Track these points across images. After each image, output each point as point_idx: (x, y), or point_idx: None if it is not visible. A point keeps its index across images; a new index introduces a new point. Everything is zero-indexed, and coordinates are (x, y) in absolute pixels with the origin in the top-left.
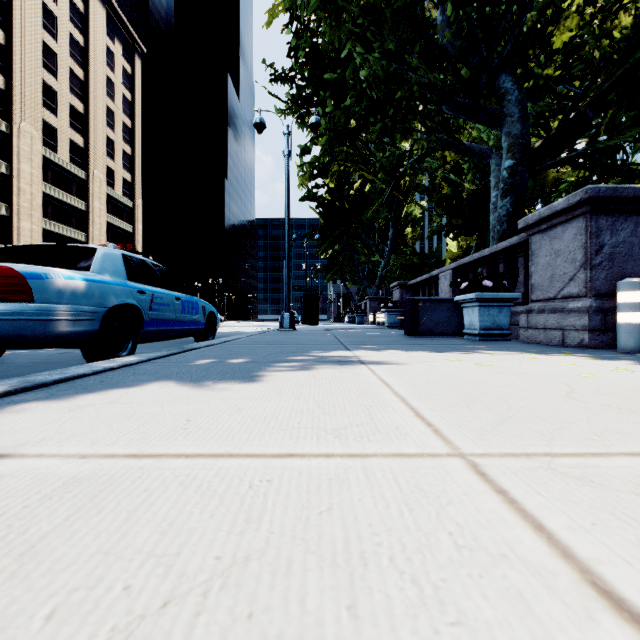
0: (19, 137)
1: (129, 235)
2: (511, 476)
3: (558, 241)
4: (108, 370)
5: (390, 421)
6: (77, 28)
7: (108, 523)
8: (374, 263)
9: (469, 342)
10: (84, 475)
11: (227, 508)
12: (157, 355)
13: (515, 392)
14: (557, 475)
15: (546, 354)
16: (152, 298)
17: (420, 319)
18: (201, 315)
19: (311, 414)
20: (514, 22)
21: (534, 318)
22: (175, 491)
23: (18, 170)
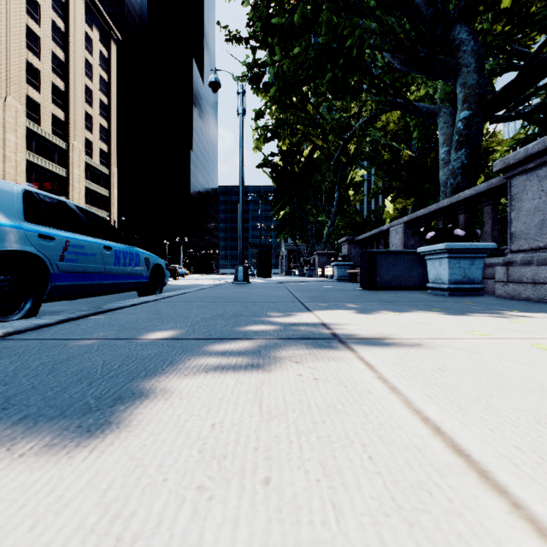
0: (5, 110)
1: (106, 199)
2: None
3: None
4: None
5: None
6: (58, 15)
7: None
8: (321, 223)
9: (442, 298)
10: None
11: None
12: (35, 323)
13: None
14: None
15: None
16: (66, 246)
17: (377, 272)
18: (143, 267)
19: None
20: None
21: (517, 271)
22: None
23: (4, 139)
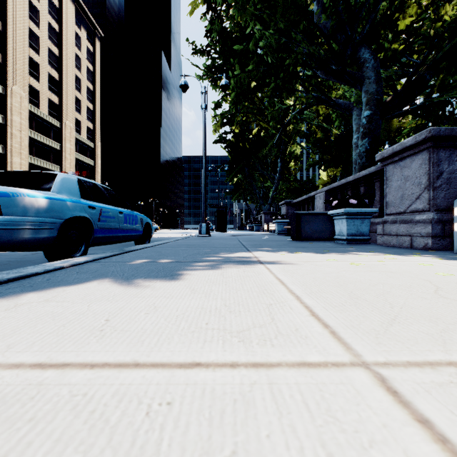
0: (12, 97)
1: (91, 167)
2: (426, 396)
3: (407, 169)
4: (58, 269)
5: (289, 321)
6: (54, 19)
7: None
8: (267, 187)
9: (339, 245)
10: None
11: (114, 452)
12: (101, 256)
13: (391, 290)
14: None
15: (401, 255)
16: (100, 212)
17: (302, 228)
18: (139, 225)
19: (218, 313)
20: (370, 10)
21: (388, 227)
22: (63, 421)
23: (11, 120)
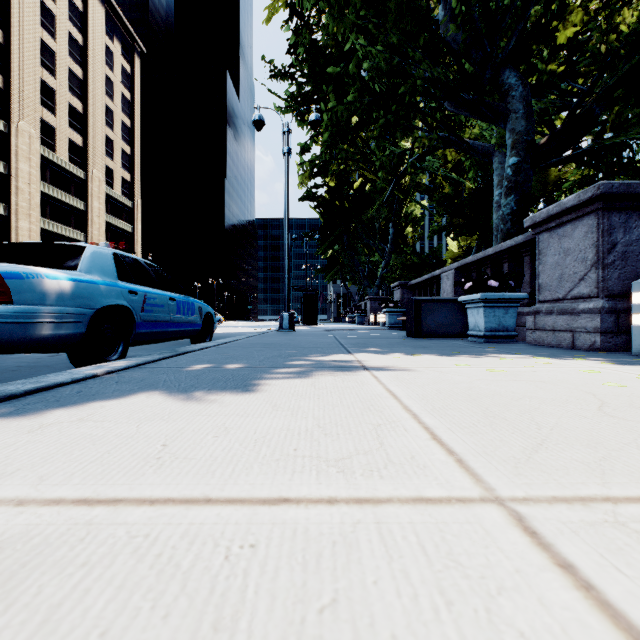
0: (17, 136)
1: (128, 235)
2: (572, 537)
3: (567, 239)
4: (90, 377)
5: (403, 447)
6: (76, 27)
7: (12, 632)
8: (374, 263)
9: (474, 344)
10: (10, 535)
11: (190, 600)
12: (147, 359)
13: (540, 406)
14: (632, 535)
15: (559, 358)
16: (144, 299)
17: (423, 320)
18: (197, 316)
19: (310, 436)
20: (518, 17)
21: (542, 319)
22: (124, 565)
23: (16, 169)
